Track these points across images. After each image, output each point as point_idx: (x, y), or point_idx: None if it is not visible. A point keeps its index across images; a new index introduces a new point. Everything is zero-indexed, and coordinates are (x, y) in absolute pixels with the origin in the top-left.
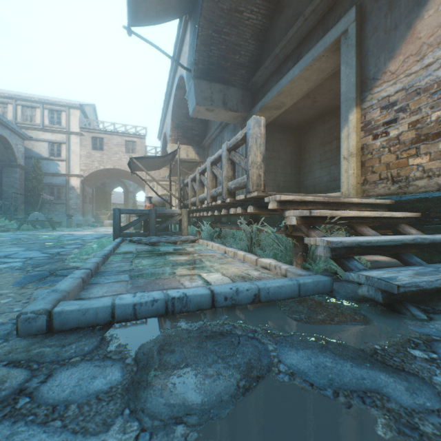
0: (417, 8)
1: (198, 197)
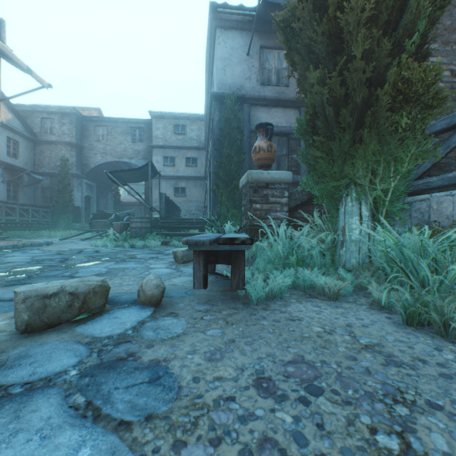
0: None
1: None
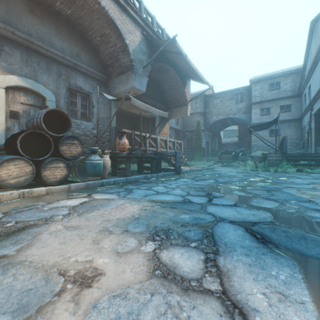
0: (163, 126)
1: (159, 149)
